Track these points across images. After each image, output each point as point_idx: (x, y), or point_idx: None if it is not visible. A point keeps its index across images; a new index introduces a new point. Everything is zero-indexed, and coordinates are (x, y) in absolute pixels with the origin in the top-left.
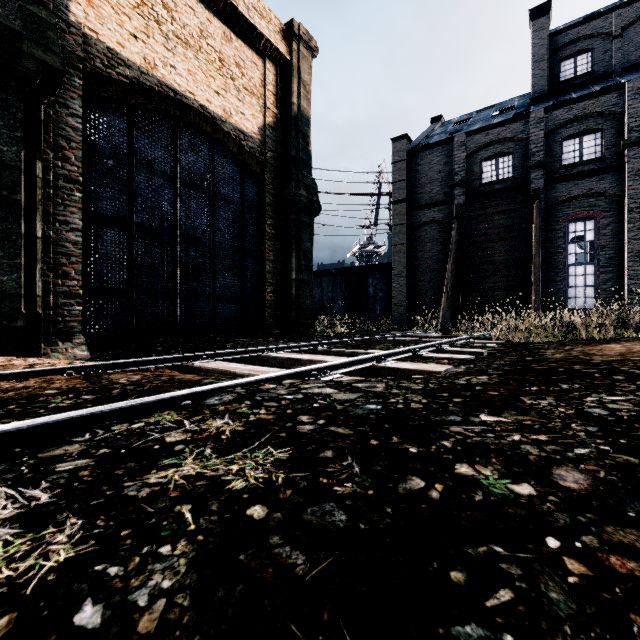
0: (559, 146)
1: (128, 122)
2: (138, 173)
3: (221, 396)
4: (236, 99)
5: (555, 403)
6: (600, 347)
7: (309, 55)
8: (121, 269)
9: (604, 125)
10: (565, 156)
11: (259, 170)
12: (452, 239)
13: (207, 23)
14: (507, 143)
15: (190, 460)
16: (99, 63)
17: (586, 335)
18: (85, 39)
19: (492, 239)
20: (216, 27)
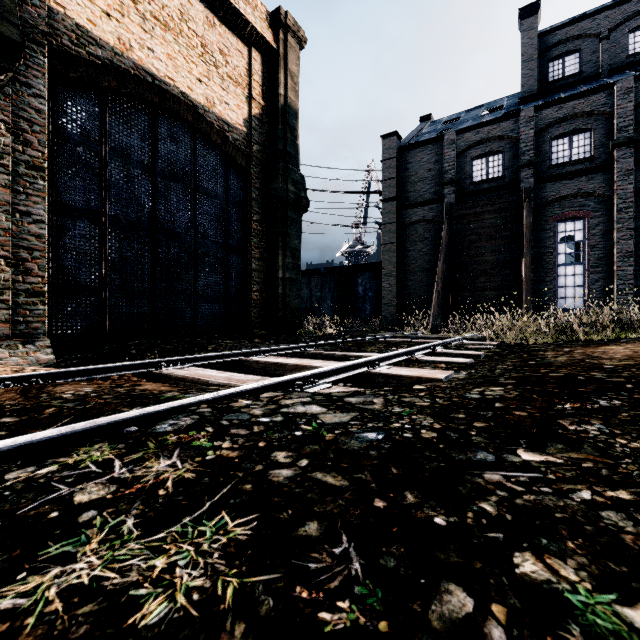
0: (549, 145)
1: (100, 106)
2: (112, 162)
3: (178, 419)
4: (220, 88)
5: (607, 430)
6: (602, 349)
7: (297, 45)
8: (92, 265)
9: (593, 125)
10: (555, 155)
11: (244, 163)
12: (442, 238)
13: (188, 5)
14: (497, 142)
15: (93, 545)
16: (67, 40)
17: (583, 336)
18: (51, 13)
19: (482, 238)
20: (198, 10)
